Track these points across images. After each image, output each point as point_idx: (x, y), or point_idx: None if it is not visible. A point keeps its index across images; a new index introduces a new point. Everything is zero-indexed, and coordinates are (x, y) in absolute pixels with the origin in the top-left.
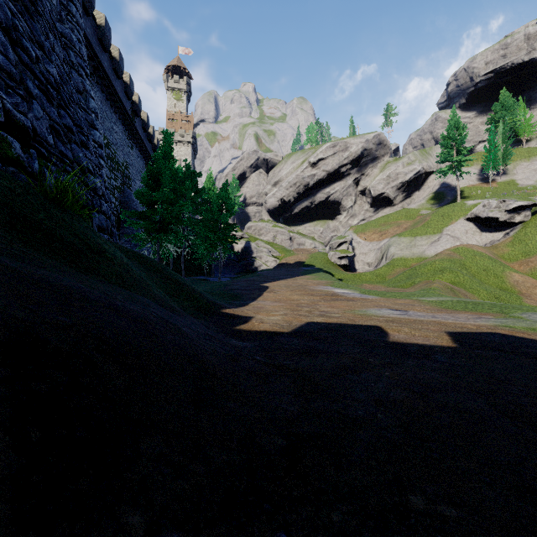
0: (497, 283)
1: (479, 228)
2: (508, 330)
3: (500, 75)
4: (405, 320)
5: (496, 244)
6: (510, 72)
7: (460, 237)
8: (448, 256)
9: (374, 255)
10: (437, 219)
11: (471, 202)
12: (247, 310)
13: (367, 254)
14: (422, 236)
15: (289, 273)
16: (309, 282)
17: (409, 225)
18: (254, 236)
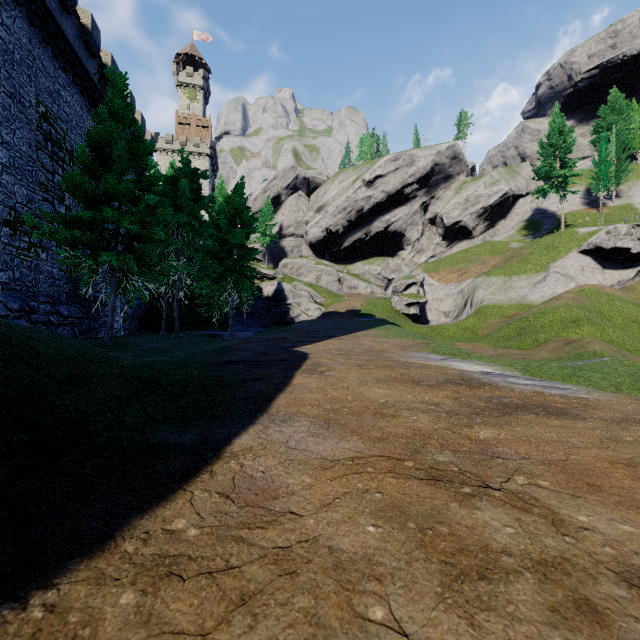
0: None
1: (600, 264)
2: None
3: (607, 72)
4: None
5: (629, 285)
6: (621, 67)
7: (574, 276)
8: (574, 300)
9: (453, 301)
10: (539, 252)
11: (585, 230)
12: (148, 575)
13: (442, 300)
14: (520, 275)
15: (342, 327)
16: (382, 342)
17: (497, 261)
18: (291, 276)
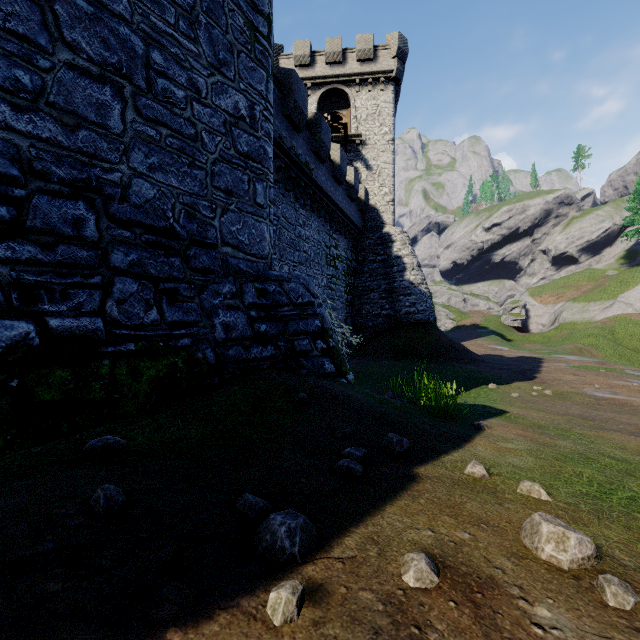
0: (636, 345)
1: None
2: (535, 356)
3: None
4: (512, 354)
5: None
6: None
7: (633, 304)
8: (602, 324)
9: (548, 318)
10: (615, 285)
11: None
12: None
13: (541, 317)
14: (596, 301)
15: (469, 336)
16: (484, 342)
17: (588, 288)
18: None
